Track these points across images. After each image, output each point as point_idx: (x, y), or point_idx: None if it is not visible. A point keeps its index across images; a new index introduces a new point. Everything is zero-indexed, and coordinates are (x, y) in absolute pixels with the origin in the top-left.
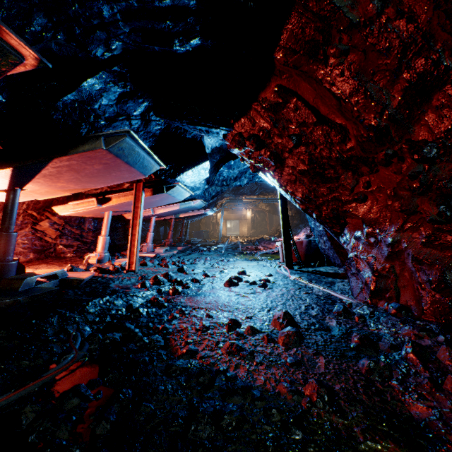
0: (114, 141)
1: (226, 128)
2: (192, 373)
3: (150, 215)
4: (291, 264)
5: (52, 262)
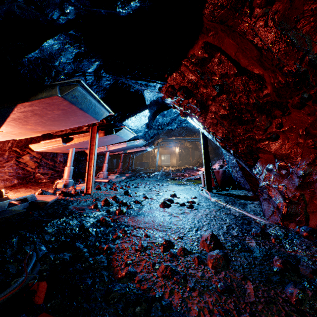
0: (68, 90)
1: (161, 81)
2: (129, 301)
3: (104, 150)
4: (210, 188)
5: (30, 186)
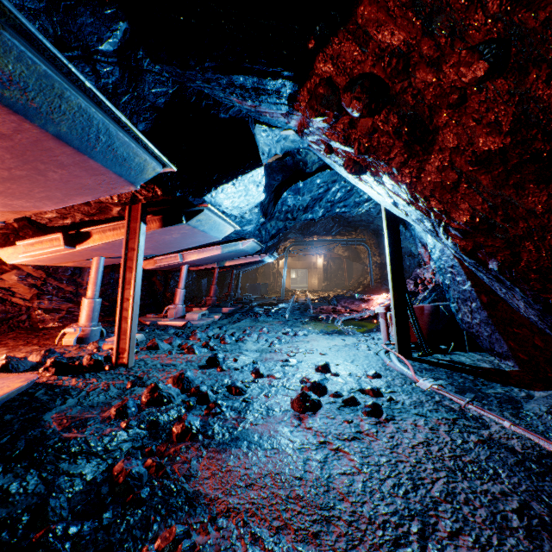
0: None
1: (296, 72)
2: None
3: (177, 262)
4: (407, 349)
5: (9, 340)
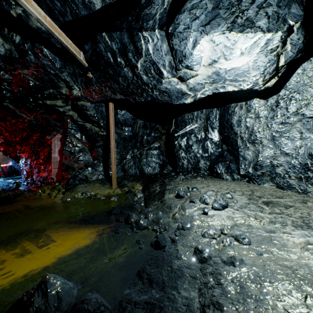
0: None
1: None
2: None
3: None
4: None
5: None
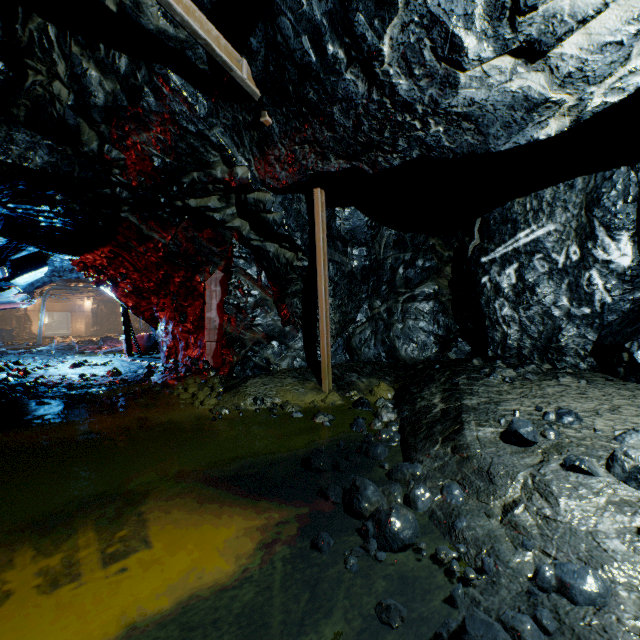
0: None
1: (73, 256)
2: (65, 385)
3: None
4: (132, 353)
5: None
